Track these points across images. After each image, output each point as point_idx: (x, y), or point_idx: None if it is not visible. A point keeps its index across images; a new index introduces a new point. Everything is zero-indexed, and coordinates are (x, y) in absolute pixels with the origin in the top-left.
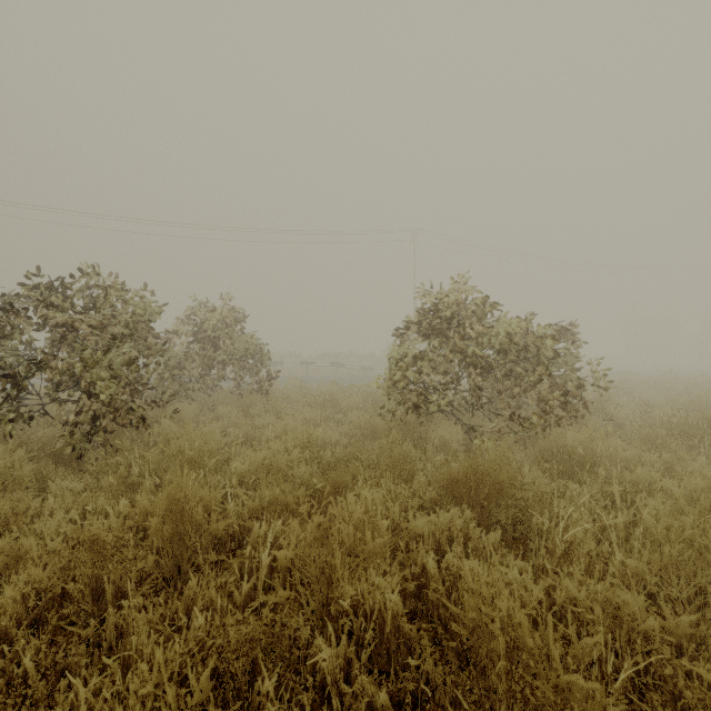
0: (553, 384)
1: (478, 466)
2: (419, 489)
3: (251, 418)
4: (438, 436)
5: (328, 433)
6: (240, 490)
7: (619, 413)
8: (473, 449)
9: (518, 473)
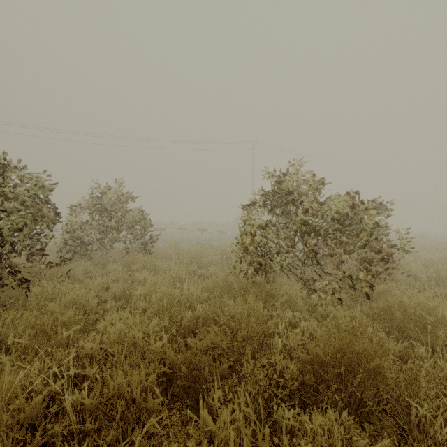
0: (371, 248)
1: (346, 346)
2: (278, 362)
3: (133, 273)
4: (283, 293)
5: (190, 290)
6: (90, 369)
7: (411, 267)
8: (312, 303)
9: (377, 345)
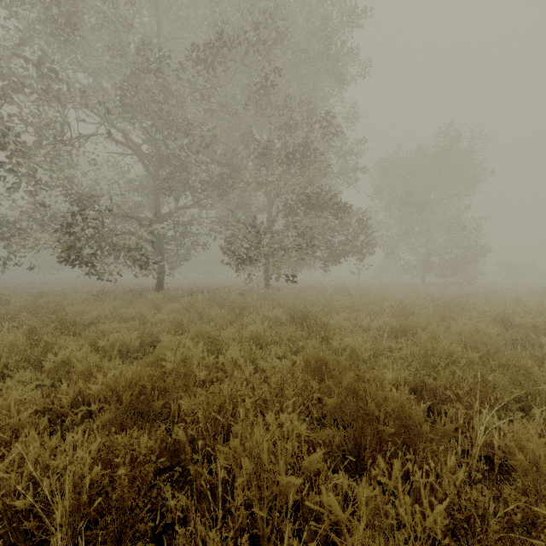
0: None
1: None
2: None
3: None
4: None
5: None
6: None
7: None
8: None
9: None
